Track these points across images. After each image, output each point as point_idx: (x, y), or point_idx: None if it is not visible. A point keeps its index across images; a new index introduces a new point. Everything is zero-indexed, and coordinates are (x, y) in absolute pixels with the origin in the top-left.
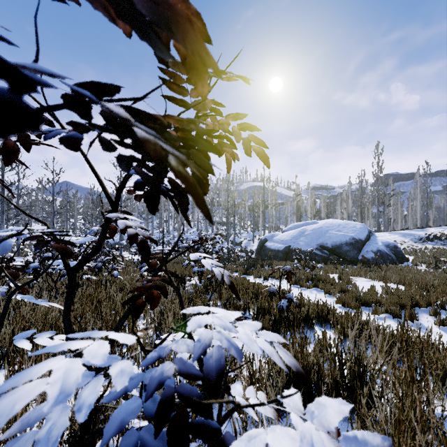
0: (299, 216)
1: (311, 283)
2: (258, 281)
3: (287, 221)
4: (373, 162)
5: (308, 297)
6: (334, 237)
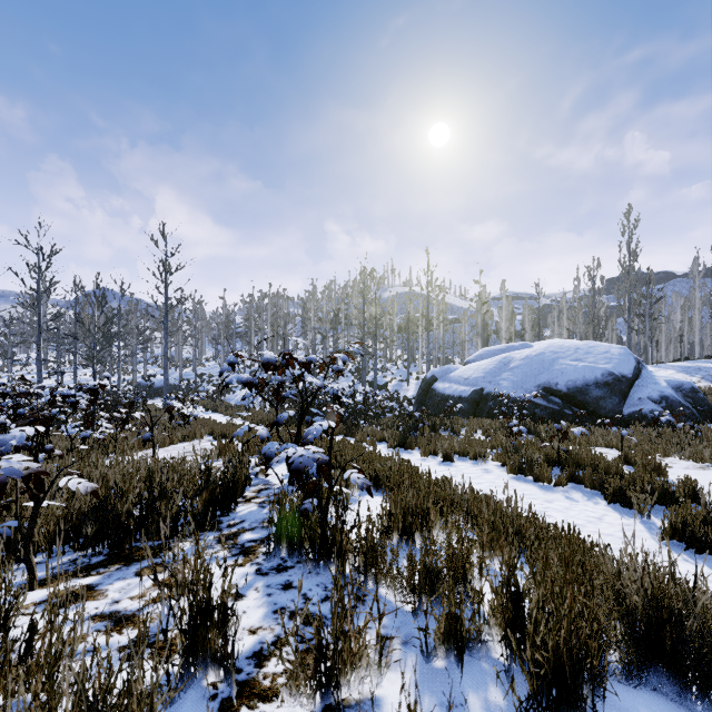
0: (486, 340)
1: (556, 470)
2: (431, 463)
3: (464, 349)
4: (620, 242)
5: (570, 512)
6: (570, 372)
